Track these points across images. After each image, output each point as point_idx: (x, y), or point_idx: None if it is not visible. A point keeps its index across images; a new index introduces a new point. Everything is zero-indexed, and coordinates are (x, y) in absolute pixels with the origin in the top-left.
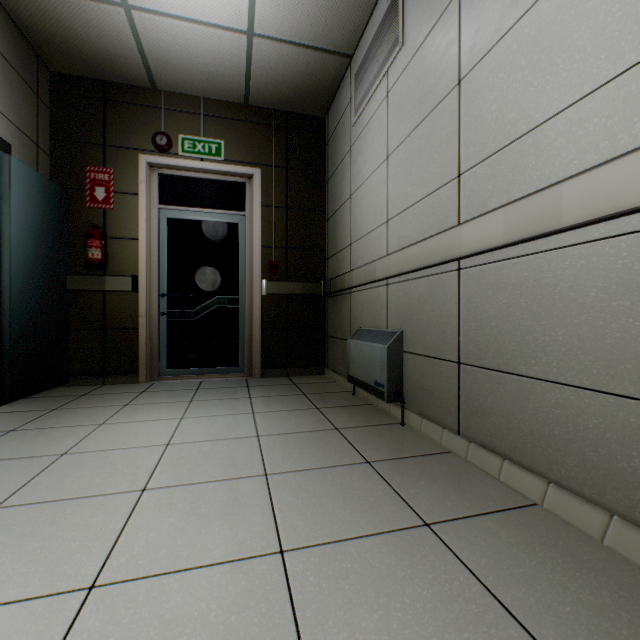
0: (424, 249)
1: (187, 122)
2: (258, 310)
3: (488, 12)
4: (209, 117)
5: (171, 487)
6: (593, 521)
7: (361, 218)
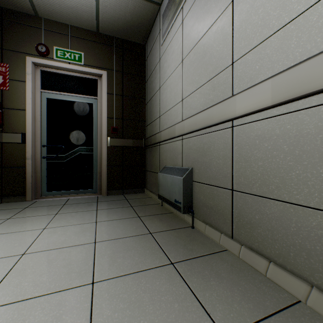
0: (207, 114)
1: (59, 39)
2: (105, 155)
3: None
4: (74, 37)
5: (4, 306)
6: None
7: (166, 100)
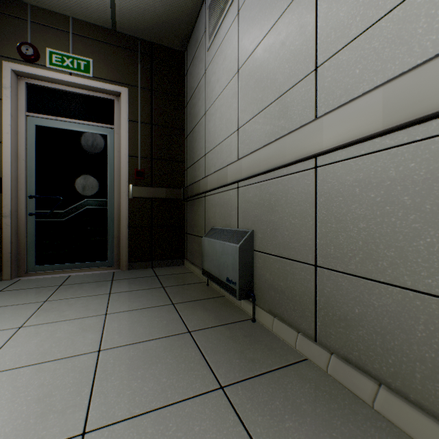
0: (277, 149)
1: (55, 37)
2: (125, 211)
3: None
4: (78, 36)
5: None
6: None
7: (214, 130)
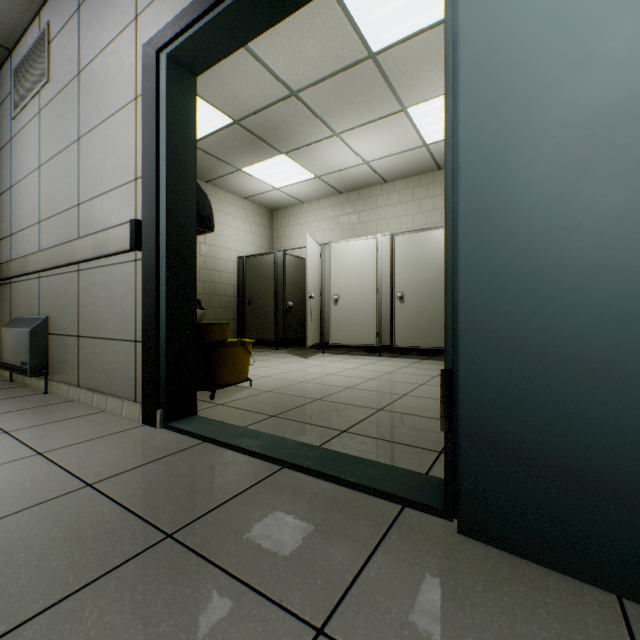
0: (59, 252)
1: None
2: None
3: (91, 105)
4: None
5: None
6: (121, 407)
7: (21, 212)
